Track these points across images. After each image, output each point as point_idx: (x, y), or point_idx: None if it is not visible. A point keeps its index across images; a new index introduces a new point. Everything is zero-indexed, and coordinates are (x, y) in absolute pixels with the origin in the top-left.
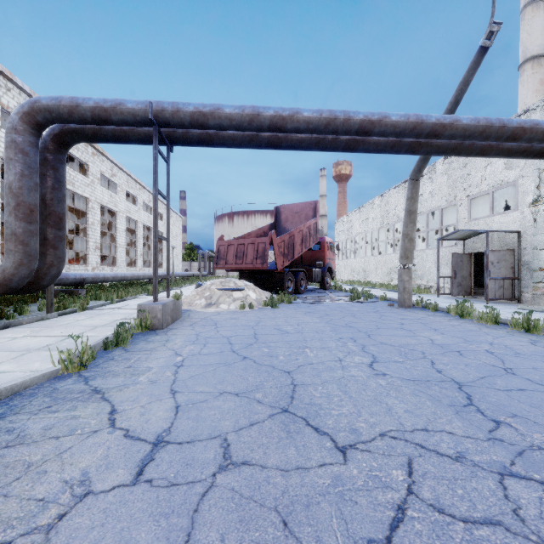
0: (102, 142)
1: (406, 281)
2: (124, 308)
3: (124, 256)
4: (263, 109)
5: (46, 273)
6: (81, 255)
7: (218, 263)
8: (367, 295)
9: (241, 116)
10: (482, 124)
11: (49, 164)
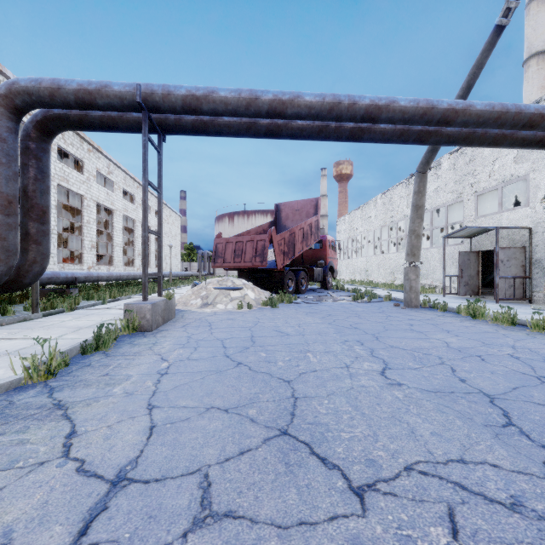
0: (89, 130)
1: (413, 280)
2: (115, 308)
3: (121, 255)
4: (261, 92)
5: (28, 270)
6: (76, 254)
7: (215, 261)
8: (371, 295)
9: (238, 99)
10: (497, 110)
11: (31, 153)
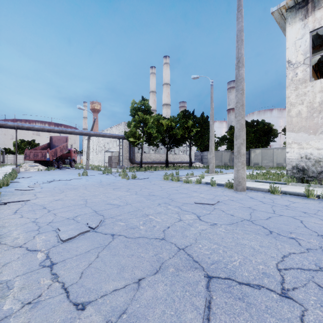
0: None
1: (88, 163)
2: None
3: None
4: (45, 127)
5: None
6: None
7: (25, 158)
8: (82, 168)
9: (40, 128)
10: (95, 133)
11: None
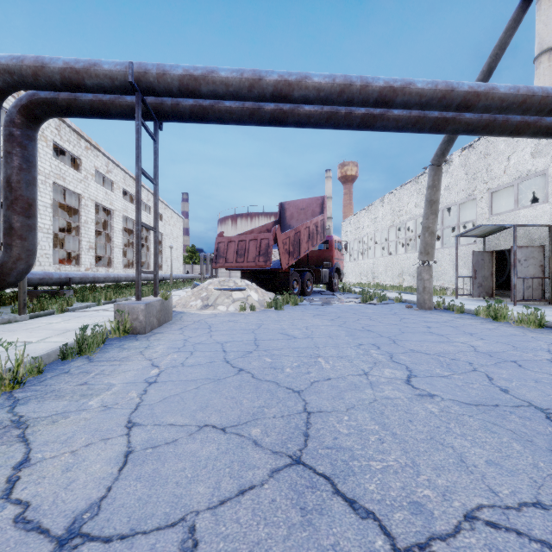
0: (79, 116)
1: (426, 280)
2: (110, 309)
3: (121, 257)
4: (265, 72)
5: (12, 268)
6: (73, 255)
7: (217, 261)
8: (380, 296)
9: (240, 80)
10: (522, 93)
11: (15, 140)
